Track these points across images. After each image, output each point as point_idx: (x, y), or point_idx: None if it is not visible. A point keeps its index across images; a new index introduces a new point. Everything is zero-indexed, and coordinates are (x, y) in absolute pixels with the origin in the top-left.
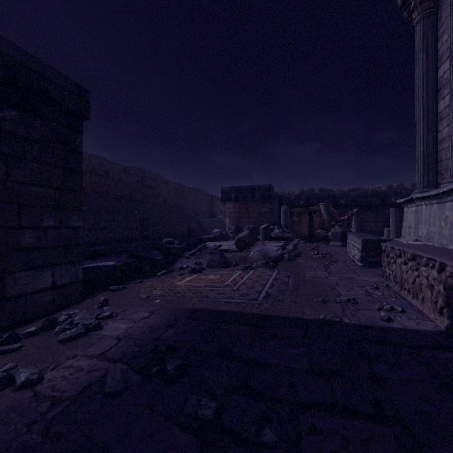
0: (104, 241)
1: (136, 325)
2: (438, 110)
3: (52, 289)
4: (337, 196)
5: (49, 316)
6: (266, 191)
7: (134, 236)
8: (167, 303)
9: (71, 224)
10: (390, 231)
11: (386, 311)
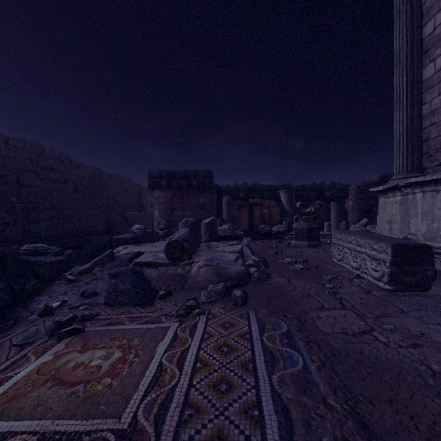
0: None
1: None
2: (423, 77)
3: None
4: (277, 188)
5: None
6: (205, 178)
7: (8, 236)
8: None
9: None
10: (331, 225)
11: None
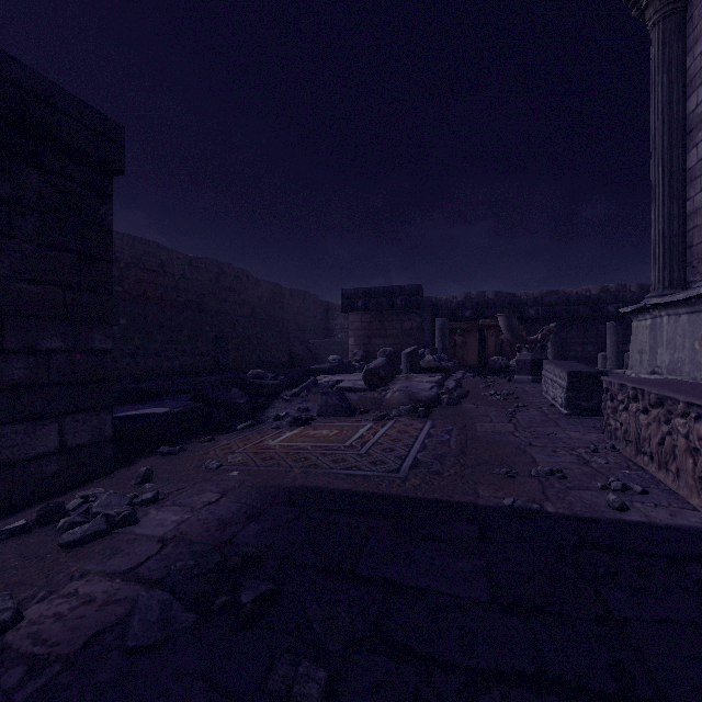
0: (156, 374)
1: (195, 517)
2: (687, 165)
3: (60, 453)
4: (524, 303)
5: (55, 498)
6: (412, 295)
7: (204, 366)
8: (250, 476)
9: (93, 345)
10: (607, 357)
11: (615, 492)
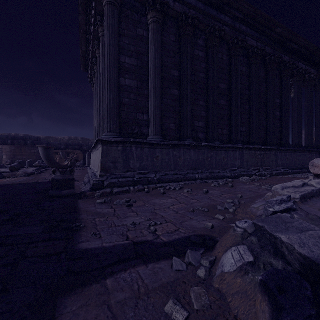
0: None
1: None
2: None
3: None
4: (83, 145)
5: None
6: (35, 140)
7: None
8: None
9: None
10: None
11: None
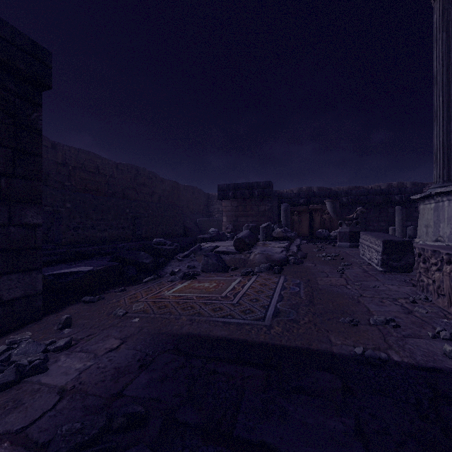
0: (92, 241)
1: (95, 365)
2: None
3: None
4: (339, 194)
5: None
6: (265, 188)
7: (125, 236)
8: (147, 323)
9: (25, 221)
10: (395, 230)
11: (445, 341)
